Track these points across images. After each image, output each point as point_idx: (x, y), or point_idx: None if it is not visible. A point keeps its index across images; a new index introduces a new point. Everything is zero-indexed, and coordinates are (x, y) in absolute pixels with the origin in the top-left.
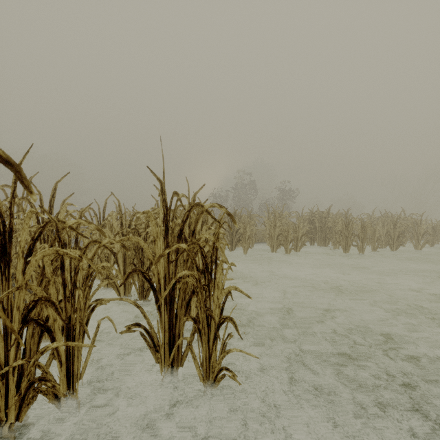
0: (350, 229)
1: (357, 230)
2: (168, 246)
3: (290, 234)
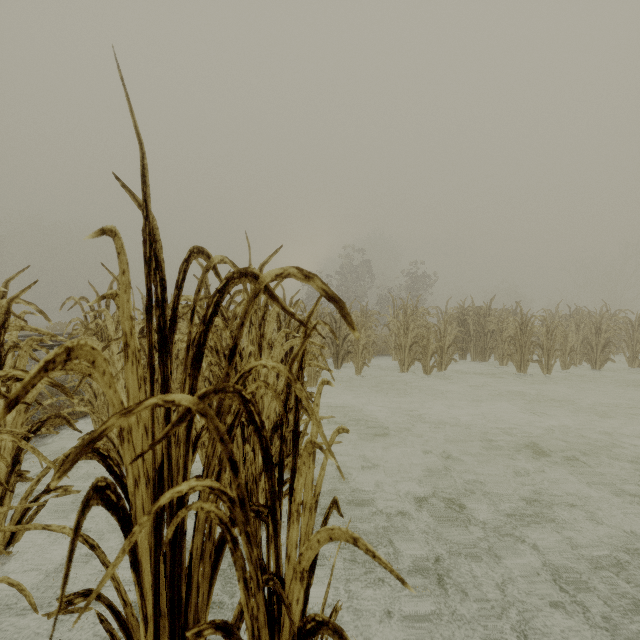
0: (528, 334)
1: (539, 336)
2: (166, 388)
3: (431, 343)
